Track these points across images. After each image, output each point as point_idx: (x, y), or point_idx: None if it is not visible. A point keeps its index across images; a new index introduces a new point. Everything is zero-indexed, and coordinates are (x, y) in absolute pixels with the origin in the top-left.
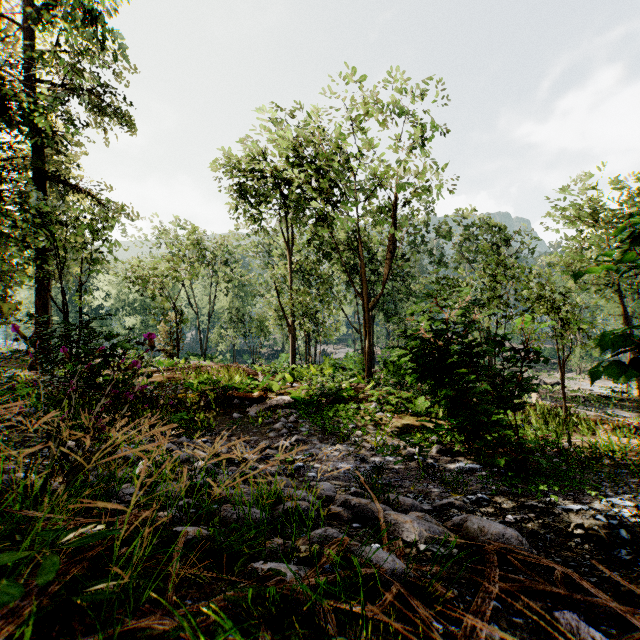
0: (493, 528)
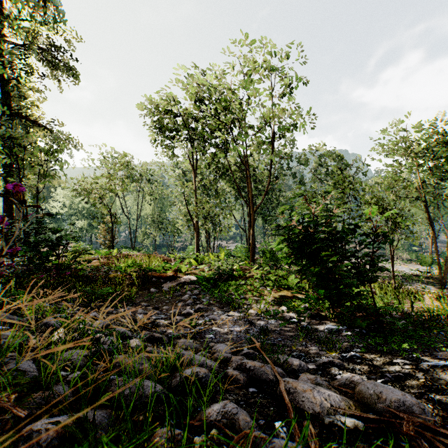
0: (391, 395)
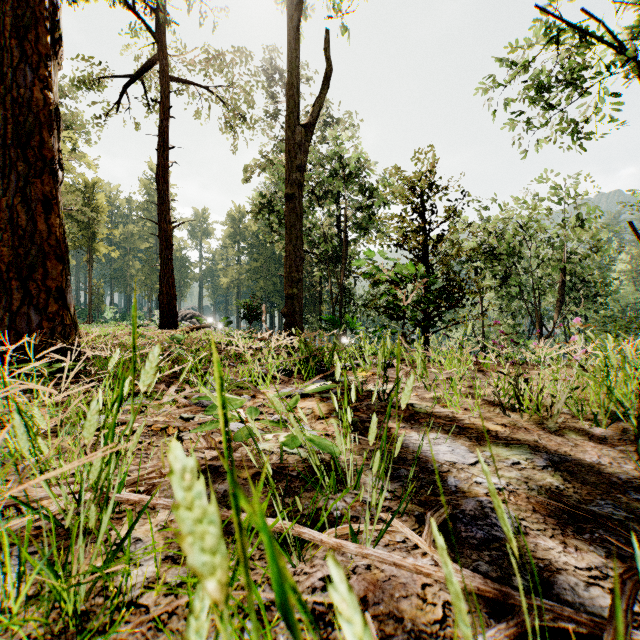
0: None
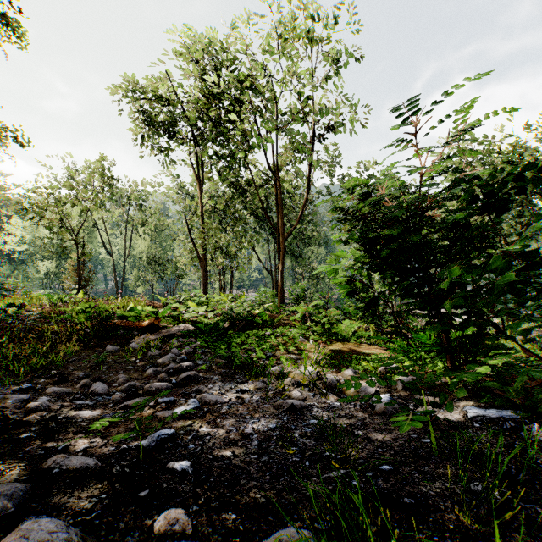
0: None
